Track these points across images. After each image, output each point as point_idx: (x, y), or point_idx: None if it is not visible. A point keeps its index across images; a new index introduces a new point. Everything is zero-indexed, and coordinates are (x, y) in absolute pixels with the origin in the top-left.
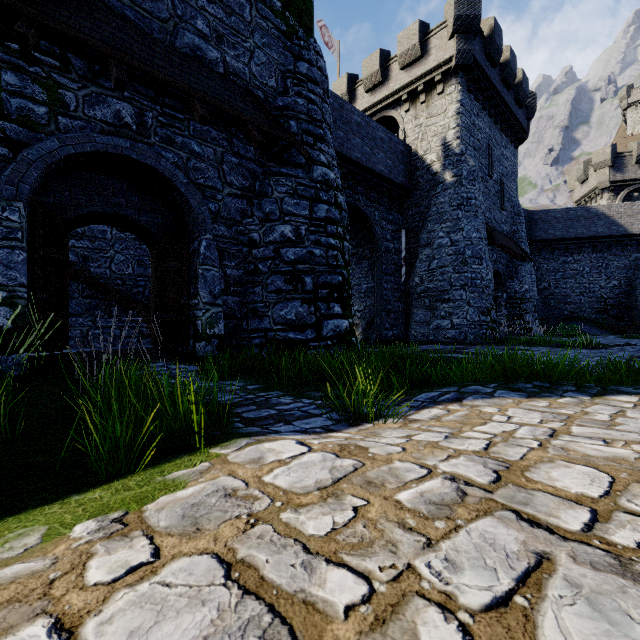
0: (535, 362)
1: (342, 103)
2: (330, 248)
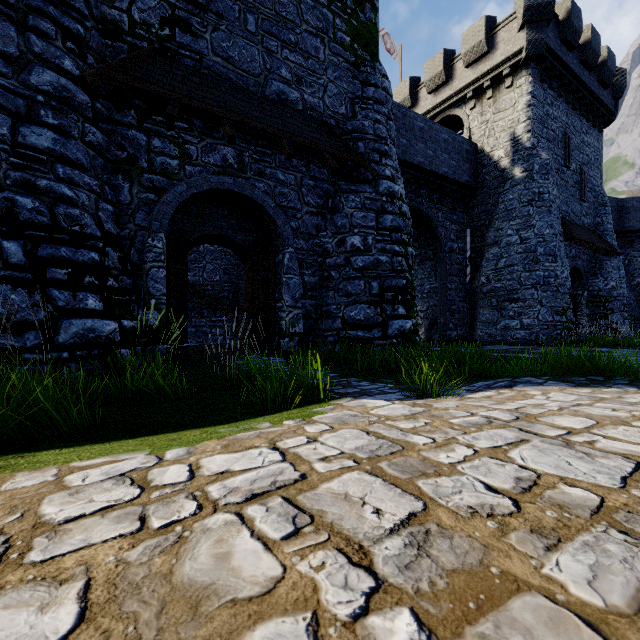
0: (590, 359)
1: (405, 111)
2: (395, 254)
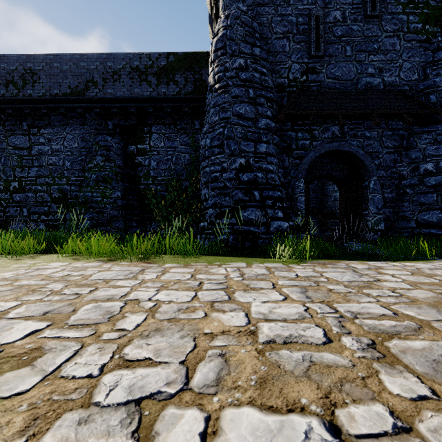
0: None
1: None
2: None
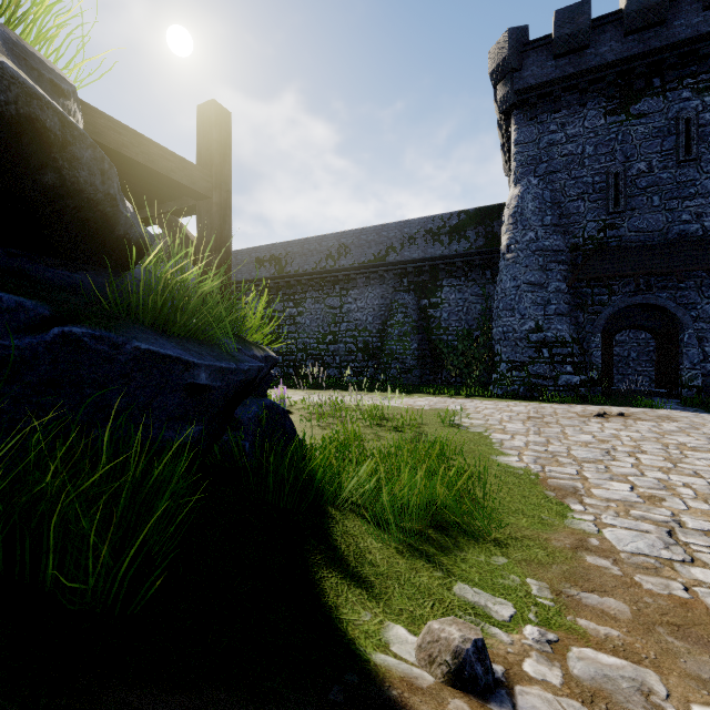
0: None
1: None
2: None
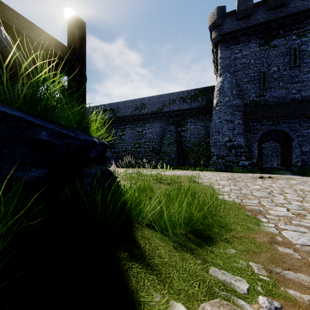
0: None
1: None
2: None
